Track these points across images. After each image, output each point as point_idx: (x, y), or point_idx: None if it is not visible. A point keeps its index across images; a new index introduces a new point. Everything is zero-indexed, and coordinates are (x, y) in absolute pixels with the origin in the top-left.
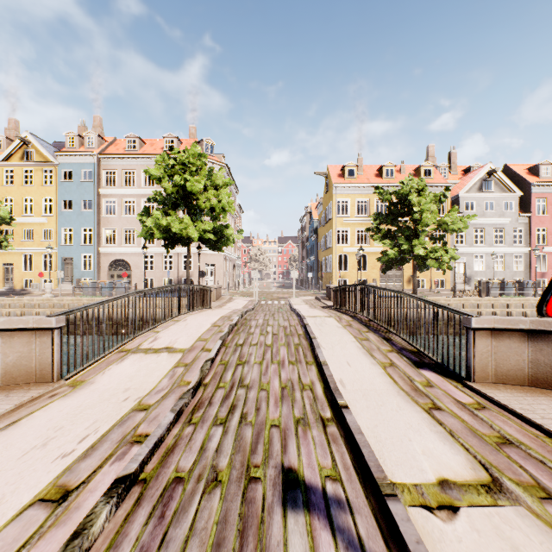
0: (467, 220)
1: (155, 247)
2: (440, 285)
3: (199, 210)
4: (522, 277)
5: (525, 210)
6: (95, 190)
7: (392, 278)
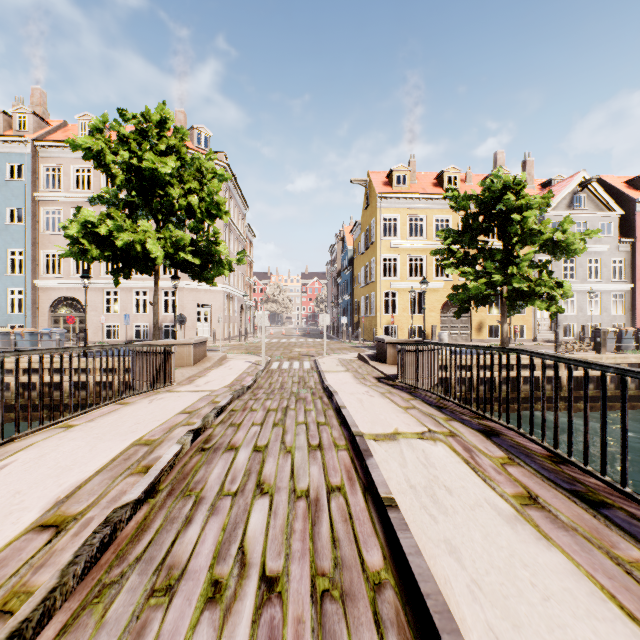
0: (588, 237)
1: (121, 280)
2: (517, 334)
3: (170, 215)
4: (623, 322)
5: (626, 235)
6: (28, 193)
7: (457, 324)
